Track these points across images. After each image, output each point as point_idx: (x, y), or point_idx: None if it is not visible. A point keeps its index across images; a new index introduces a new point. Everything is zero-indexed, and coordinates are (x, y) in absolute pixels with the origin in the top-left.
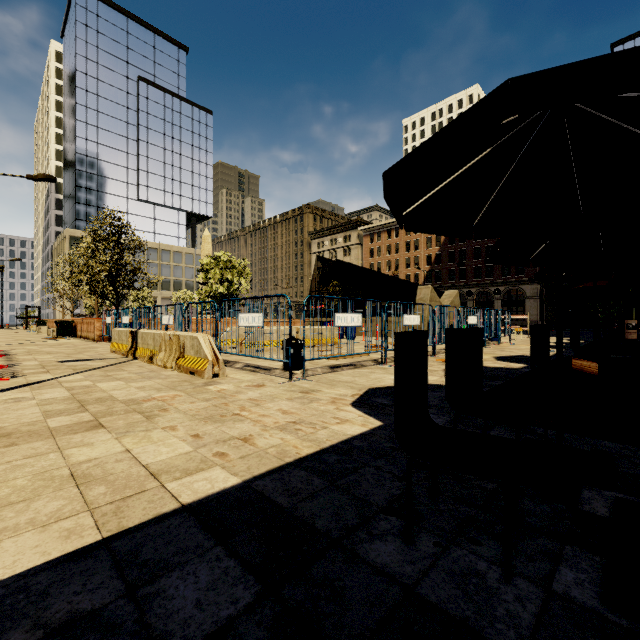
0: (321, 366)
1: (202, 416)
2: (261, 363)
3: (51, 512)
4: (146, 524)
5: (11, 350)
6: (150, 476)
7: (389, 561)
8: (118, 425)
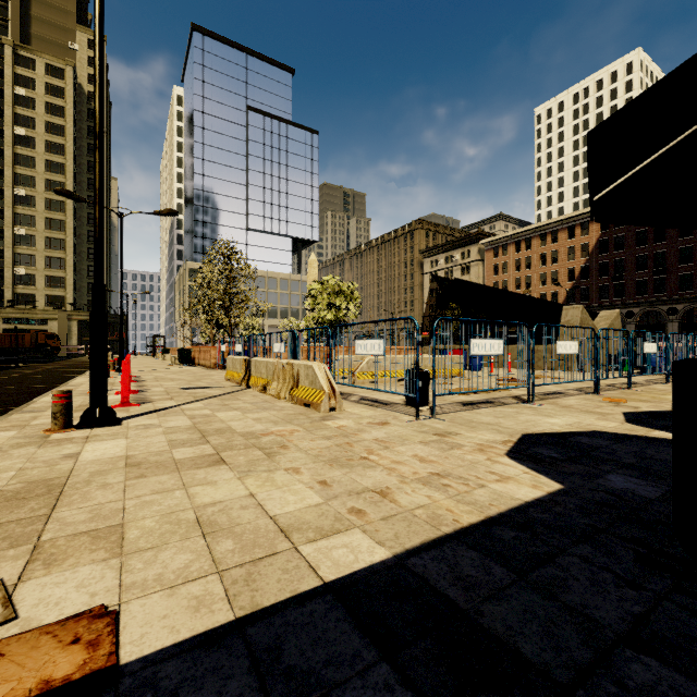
0: (450, 402)
1: (326, 458)
2: (378, 396)
3: (178, 568)
4: (284, 605)
5: (142, 376)
6: (280, 533)
7: None
8: (239, 462)
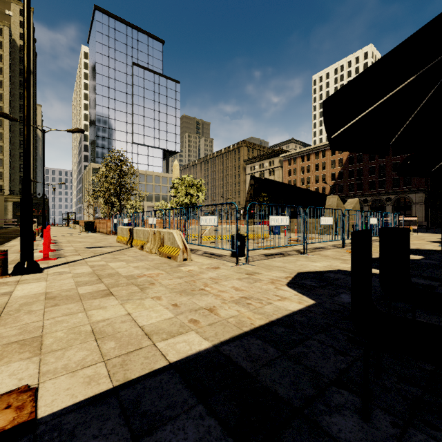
0: (258, 254)
1: (178, 290)
2: (215, 251)
3: (78, 360)
4: (144, 377)
5: (58, 240)
6: (145, 336)
7: (352, 438)
8: (122, 294)
